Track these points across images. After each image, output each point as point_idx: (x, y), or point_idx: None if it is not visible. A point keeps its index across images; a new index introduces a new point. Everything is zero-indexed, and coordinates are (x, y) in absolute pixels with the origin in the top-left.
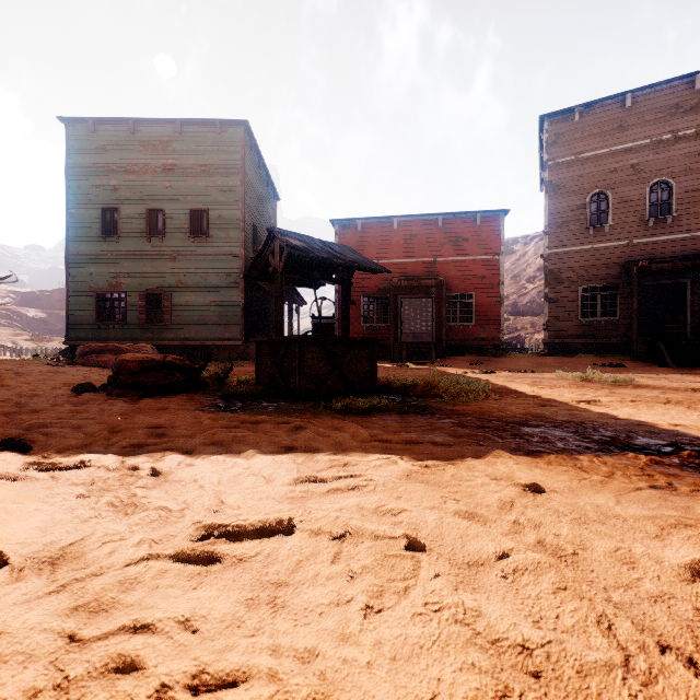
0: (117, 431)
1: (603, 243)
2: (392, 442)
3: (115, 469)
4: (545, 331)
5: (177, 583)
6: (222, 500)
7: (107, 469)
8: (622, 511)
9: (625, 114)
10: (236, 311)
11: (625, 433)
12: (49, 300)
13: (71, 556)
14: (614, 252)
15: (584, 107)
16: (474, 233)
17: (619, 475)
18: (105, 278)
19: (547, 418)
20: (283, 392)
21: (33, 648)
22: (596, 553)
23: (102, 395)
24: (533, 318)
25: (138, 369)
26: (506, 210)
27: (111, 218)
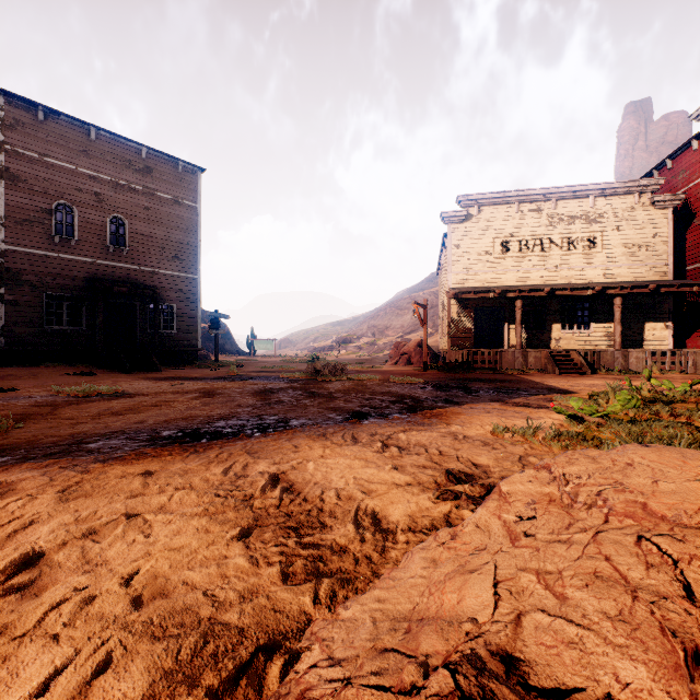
0: None
1: (70, 255)
2: None
3: None
4: (1, 338)
5: (20, 603)
6: None
7: None
8: (191, 466)
9: (90, 143)
10: None
11: (154, 431)
12: None
13: None
14: (80, 266)
15: (50, 111)
16: None
17: (175, 453)
18: None
19: (94, 433)
20: None
21: None
22: (197, 482)
23: None
24: None
25: None
26: None
27: None
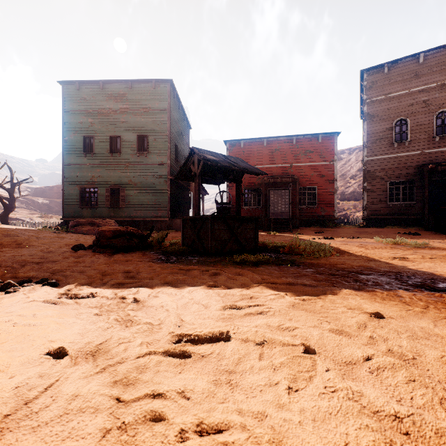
0: (106, 274)
1: (404, 153)
2: (277, 283)
3: (112, 298)
4: (364, 211)
5: (169, 369)
6: (182, 319)
7: (107, 298)
8: (440, 331)
9: (419, 67)
10: (165, 199)
11: (429, 280)
12: (50, 192)
13: (103, 351)
14: (411, 158)
15: (391, 63)
16: (317, 147)
17: (432, 307)
18: (85, 179)
19: (374, 269)
20: (200, 250)
21: (97, 404)
22: (428, 359)
23: (90, 251)
24: (355, 202)
25: (111, 236)
26: (338, 132)
27: (88, 142)
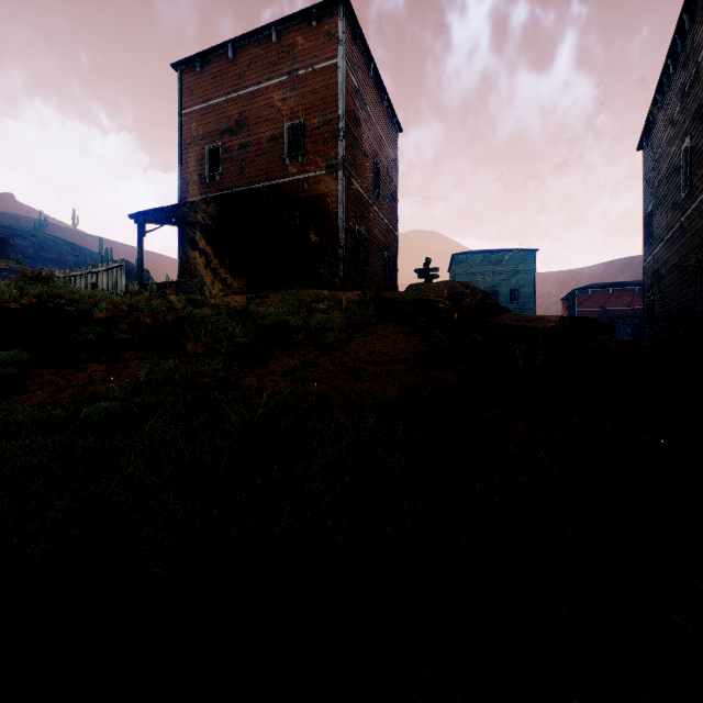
0: None
1: None
2: None
3: None
4: None
5: None
6: None
7: None
8: None
9: None
10: None
11: None
12: None
13: None
14: None
15: None
16: None
17: None
18: None
19: None
20: None
21: None
22: None
23: None
24: None
25: None
26: None
27: None
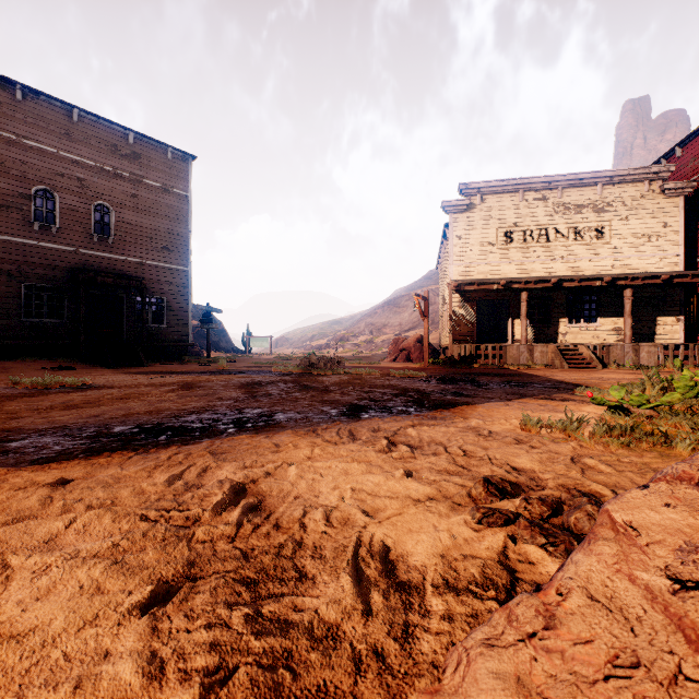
0: None
1: (50, 243)
2: None
3: None
4: None
5: None
6: None
7: None
8: (128, 471)
9: (73, 126)
10: None
11: (105, 426)
12: None
13: None
14: (62, 255)
15: (29, 90)
16: None
17: (116, 454)
18: None
19: (28, 429)
20: None
21: None
22: (125, 496)
23: None
24: None
25: None
26: None
27: None
